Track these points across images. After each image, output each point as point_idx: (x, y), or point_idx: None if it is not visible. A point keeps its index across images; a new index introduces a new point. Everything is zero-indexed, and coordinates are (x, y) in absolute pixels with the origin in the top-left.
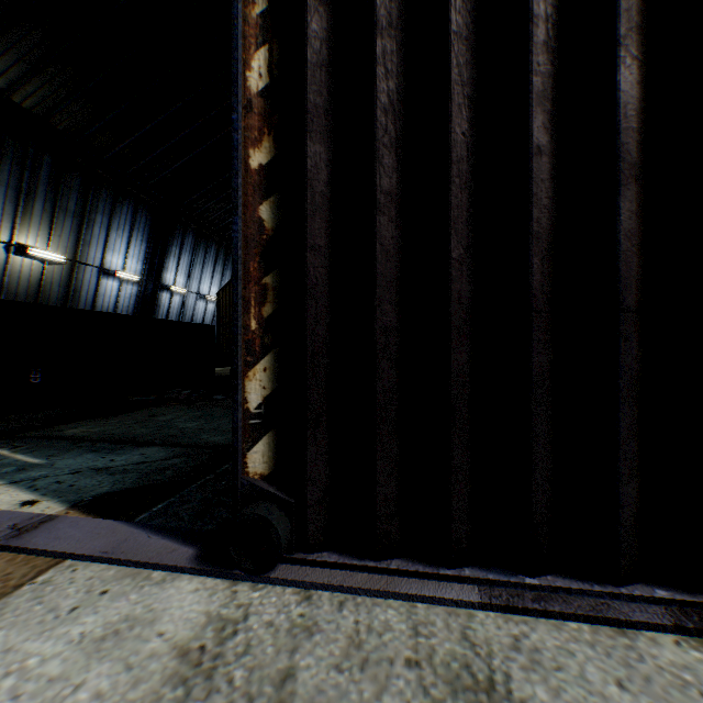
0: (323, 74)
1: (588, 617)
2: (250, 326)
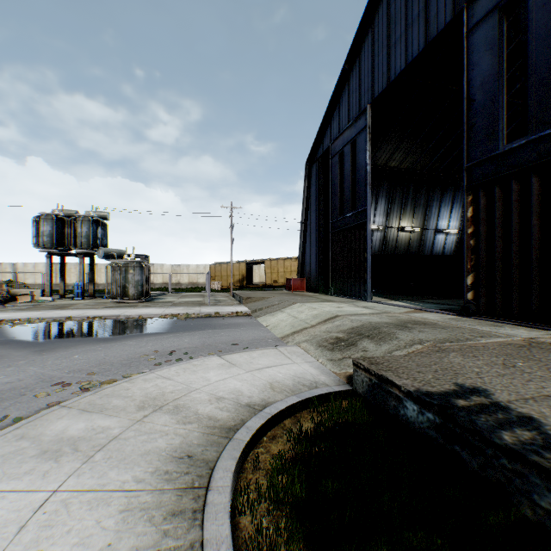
0: (483, 211)
1: (535, 328)
2: (467, 267)
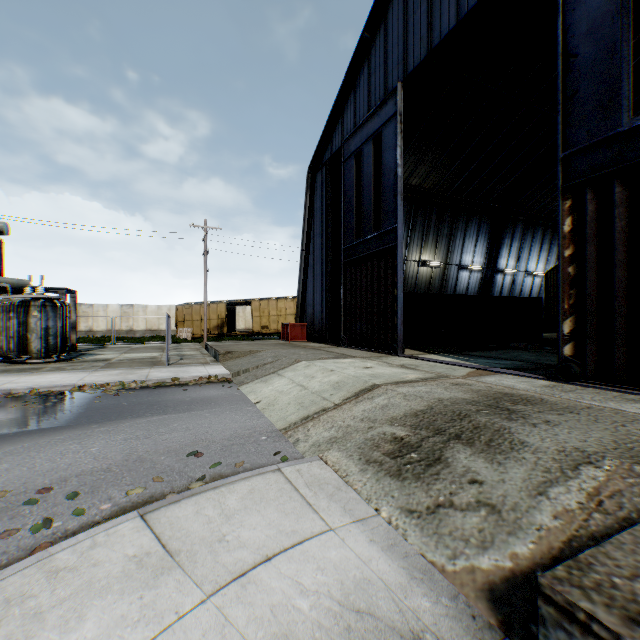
0: (592, 222)
1: None
2: (563, 307)
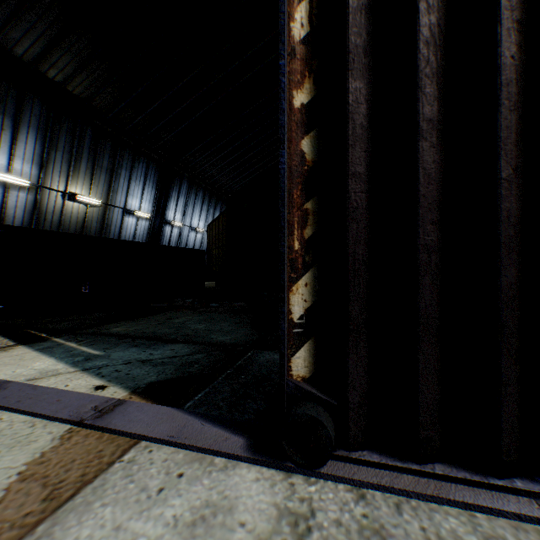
0: (362, 17)
1: None
2: (294, 247)
